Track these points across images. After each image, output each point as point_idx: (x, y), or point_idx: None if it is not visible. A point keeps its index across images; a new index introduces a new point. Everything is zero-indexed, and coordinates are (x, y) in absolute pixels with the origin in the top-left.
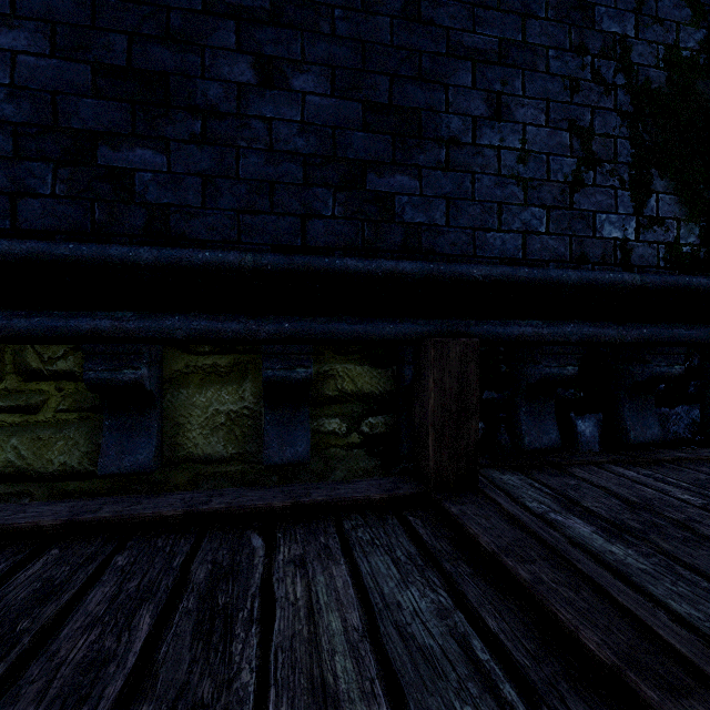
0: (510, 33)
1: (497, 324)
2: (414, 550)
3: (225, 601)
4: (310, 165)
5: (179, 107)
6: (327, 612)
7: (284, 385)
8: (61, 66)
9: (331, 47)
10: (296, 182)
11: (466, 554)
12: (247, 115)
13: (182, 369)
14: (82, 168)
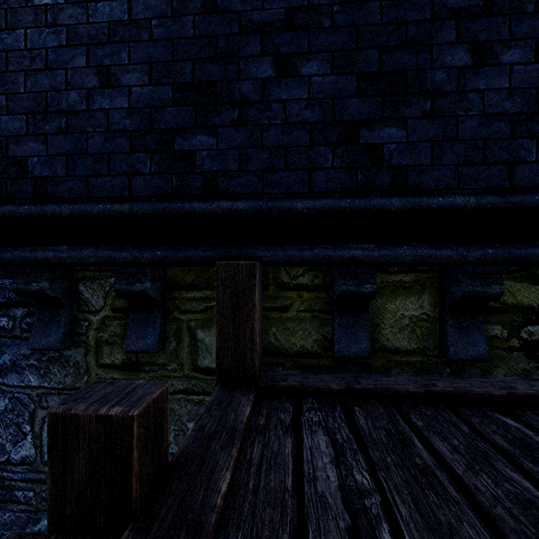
0: None
1: None
2: None
3: None
4: (515, 122)
5: (414, 93)
6: None
7: (478, 298)
8: (337, 79)
9: (534, 22)
10: (504, 137)
11: None
12: (465, 91)
13: (378, 284)
14: (350, 146)
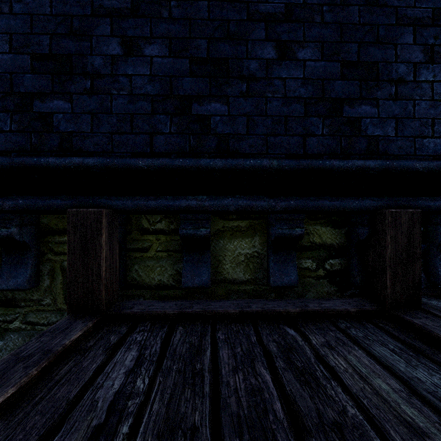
0: (440, 4)
1: (428, 200)
2: (400, 345)
3: (301, 365)
4: (308, 104)
5: (234, 77)
6: (372, 378)
7: (287, 238)
8: (174, 61)
9: (321, 30)
10: (300, 115)
11: (440, 351)
12: (272, 78)
13: (220, 229)
14: (184, 116)
